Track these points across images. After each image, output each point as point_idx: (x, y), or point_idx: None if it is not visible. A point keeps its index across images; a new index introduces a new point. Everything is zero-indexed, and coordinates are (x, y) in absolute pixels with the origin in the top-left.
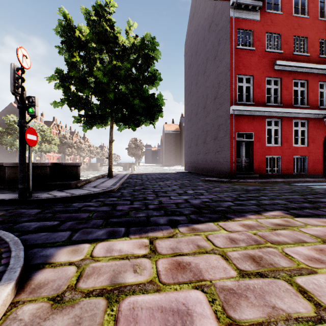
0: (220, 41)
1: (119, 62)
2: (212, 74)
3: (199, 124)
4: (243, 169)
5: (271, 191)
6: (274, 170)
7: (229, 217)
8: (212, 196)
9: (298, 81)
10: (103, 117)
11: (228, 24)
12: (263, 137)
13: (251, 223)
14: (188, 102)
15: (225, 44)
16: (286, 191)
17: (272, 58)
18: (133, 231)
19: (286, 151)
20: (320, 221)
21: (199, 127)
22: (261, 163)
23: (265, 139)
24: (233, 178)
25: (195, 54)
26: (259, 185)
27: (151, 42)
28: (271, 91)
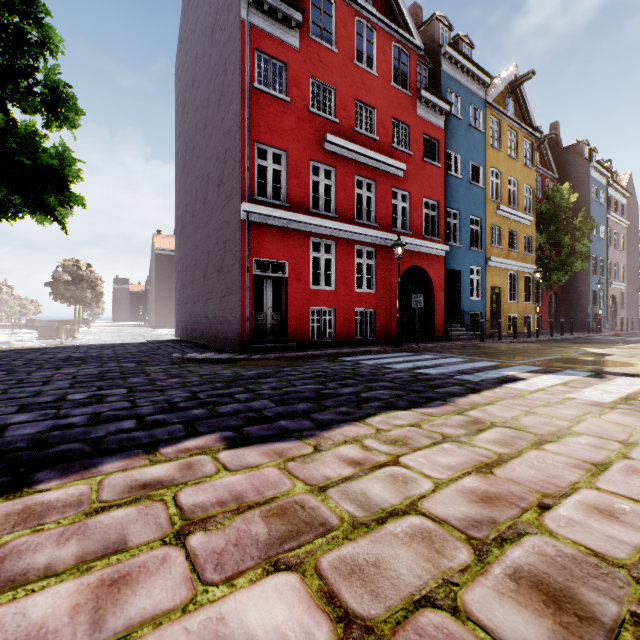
0: (227, 65)
1: None
2: (215, 132)
3: (198, 236)
4: (270, 333)
5: (281, 378)
6: None
7: (31, 481)
8: (114, 406)
9: (363, 180)
10: None
11: (238, 33)
12: (305, 272)
13: (65, 495)
14: (181, 186)
15: (234, 72)
16: (308, 376)
17: (321, 128)
18: None
19: (344, 300)
20: (266, 453)
21: (197, 243)
22: (301, 321)
23: (308, 275)
24: (247, 352)
25: (191, 85)
26: (280, 364)
27: None
28: (320, 188)
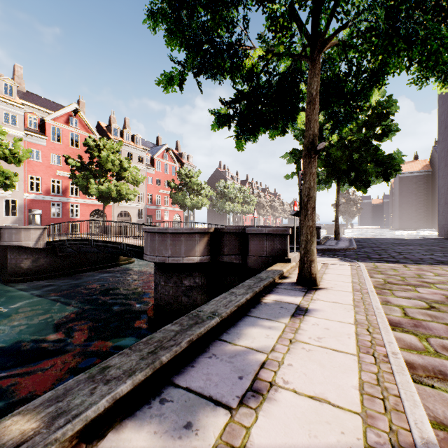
0: None
1: (353, 135)
2: None
3: None
4: None
5: None
6: None
7: None
8: None
9: None
10: (327, 181)
11: None
12: None
13: None
14: (444, 138)
15: None
16: None
17: None
18: (391, 263)
19: None
20: None
21: None
22: None
23: None
24: None
25: None
26: None
27: (386, 101)
28: None
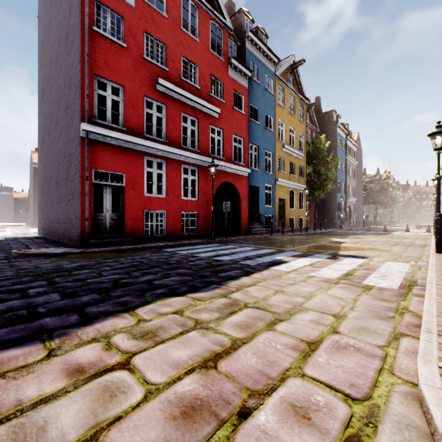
0: (71, 9)
1: None
2: (64, 65)
3: (52, 150)
4: (109, 230)
5: (95, 269)
6: (182, 230)
7: None
8: None
9: (188, 117)
10: None
11: None
12: (140, 183)
13: None
14: (41, 110)
15: (76, 14)
16: (122, 266)
17: (154, 73)
18: None
19: (173, 205)
20: None
21: (52, 157)
22: (137, 221)
23: (143, 185)
24: (87, 246)
25: (48, 26)
26: (108, 256)
27: None
28: (153, 119)
